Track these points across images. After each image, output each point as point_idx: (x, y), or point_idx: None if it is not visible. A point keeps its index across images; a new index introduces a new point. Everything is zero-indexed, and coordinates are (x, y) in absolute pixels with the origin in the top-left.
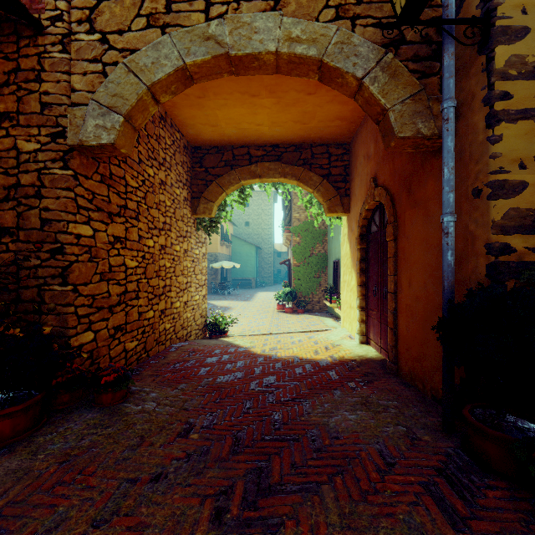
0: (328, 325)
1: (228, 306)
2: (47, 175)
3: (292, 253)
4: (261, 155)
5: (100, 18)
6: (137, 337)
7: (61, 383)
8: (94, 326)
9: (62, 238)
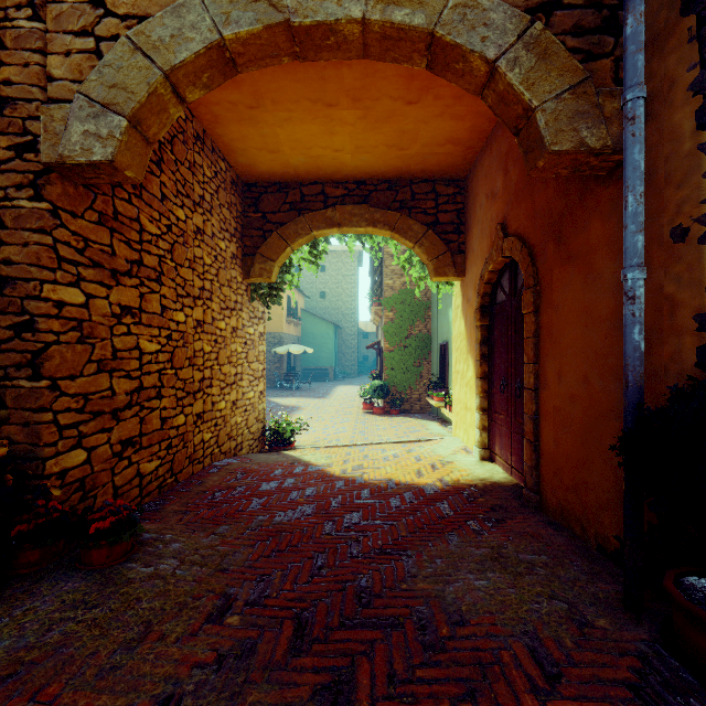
0: (432, 432)
1: (297, 405)
2: (9, 210)
3: (384, 334)
4: (340, 194)
5: None
6: (159, 454)
7: (27, 532)
8: (88, 441)
9: (32, 307)
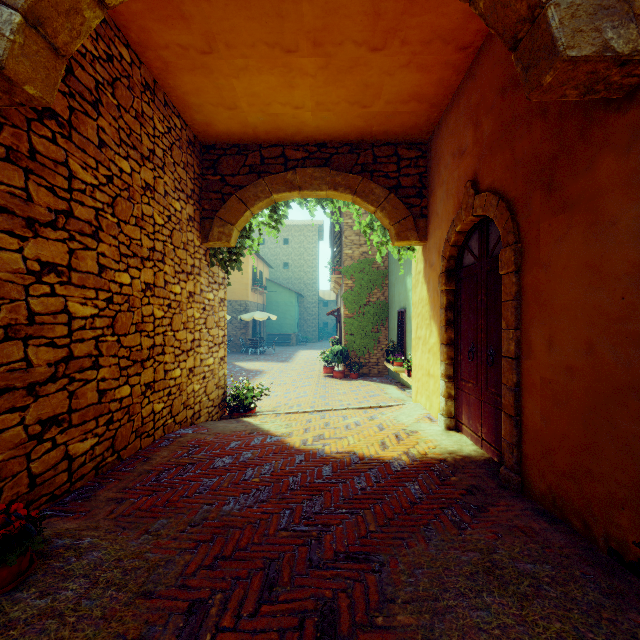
0: (392, 396)
1: (260, 369)
2: None
3: (343, 301)
4: (301, 157)
5: None
6: (96, 431)
7: None
8: None
9: None
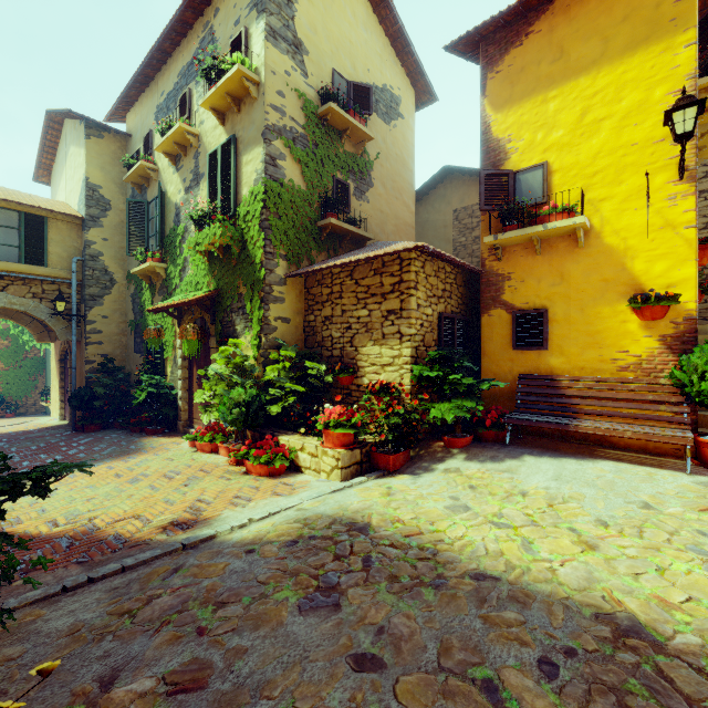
0: None
1: None
2: None
3: None
4: None
5: None
6: None
7: None
8: None
9: None
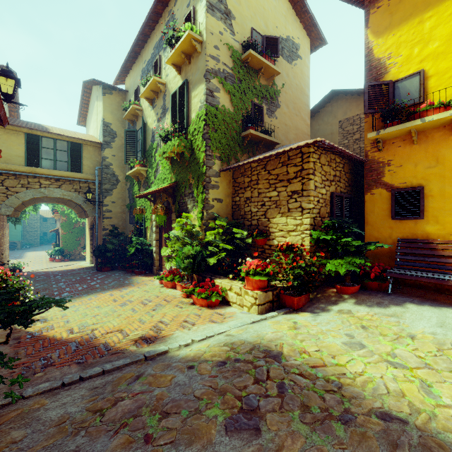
0: None
1: None
2: None
3: (61, 227)
4: None
5: (6, 183)
6: None
7: None
8: None
9: None
